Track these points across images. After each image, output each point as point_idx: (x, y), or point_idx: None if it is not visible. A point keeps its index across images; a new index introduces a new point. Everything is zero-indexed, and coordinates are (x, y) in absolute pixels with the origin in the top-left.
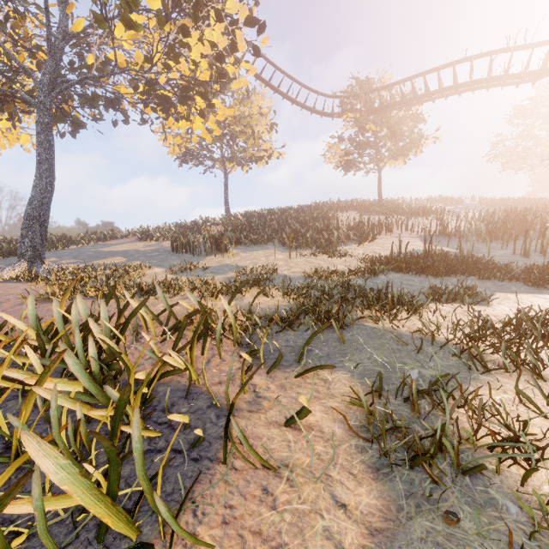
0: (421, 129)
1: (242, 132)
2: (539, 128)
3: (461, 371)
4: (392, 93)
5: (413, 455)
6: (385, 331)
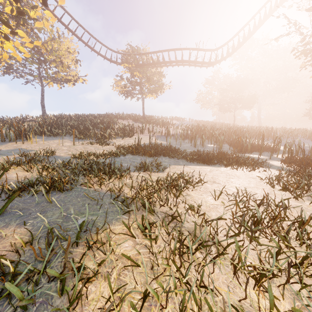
0: (162, 80)
1: (55, 60)
2: (214, 90)
3: (115, 214)
4: (148, 58)
5: None
6: (92, 191)
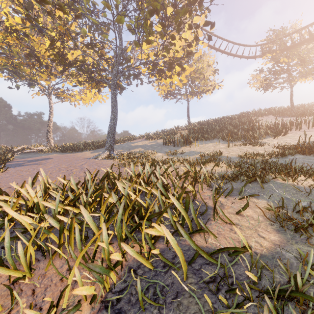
0: None
1: (197, 77)
2: None
3: None
4: (302, 34)
5: (296, 228)
6: (289, 185)
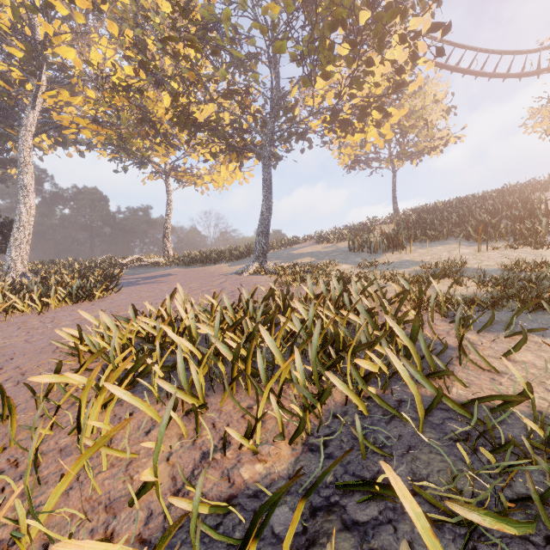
0: None
1: (412, 126)
2: None
3: None
4: None
5: None
6: None
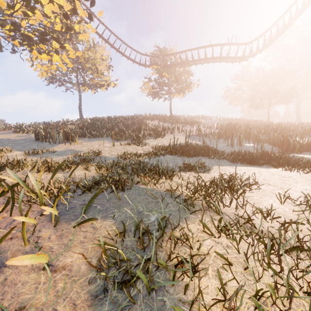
0: (191, 79)
1: (90, 68)
2: (244, 85)
3: (181, 213)
4: (176, 58)
5: (122, 281)
6: (149, 190)
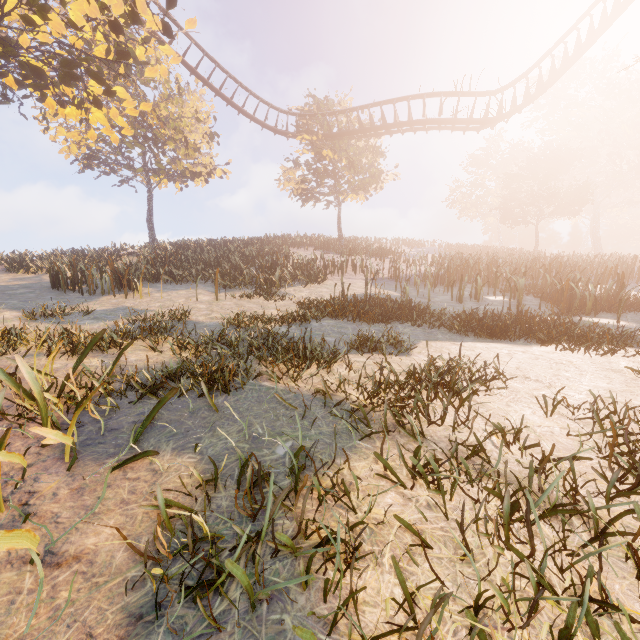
0: (380, 164)
1: (172, 138)
2: (489, 178)
3: (342, 438)
4: (351, 120)
5: (198, 584)
6: (282, 392)
